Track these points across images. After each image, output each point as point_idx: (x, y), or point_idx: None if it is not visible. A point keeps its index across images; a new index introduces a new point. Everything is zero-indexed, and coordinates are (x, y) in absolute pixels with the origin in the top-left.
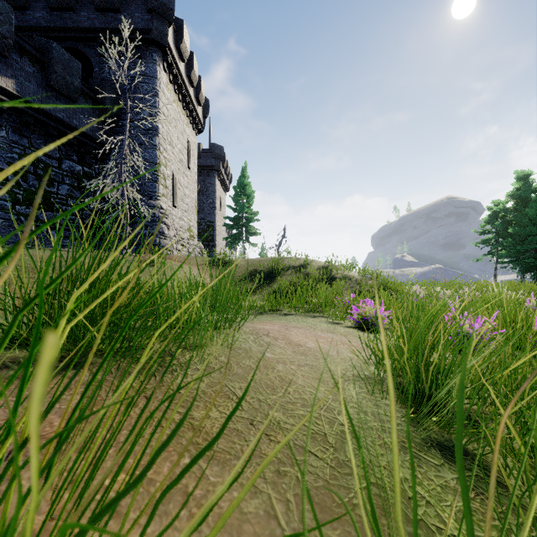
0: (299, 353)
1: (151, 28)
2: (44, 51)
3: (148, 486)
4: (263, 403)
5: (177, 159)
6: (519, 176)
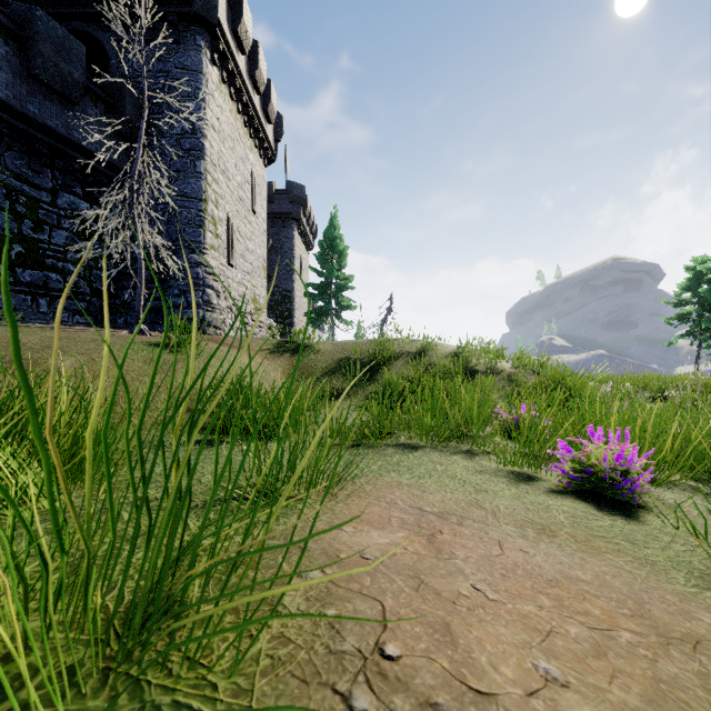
0: None
1: None
2: (24, 23)
3: None
4: None
5: (235, 196)
6: None
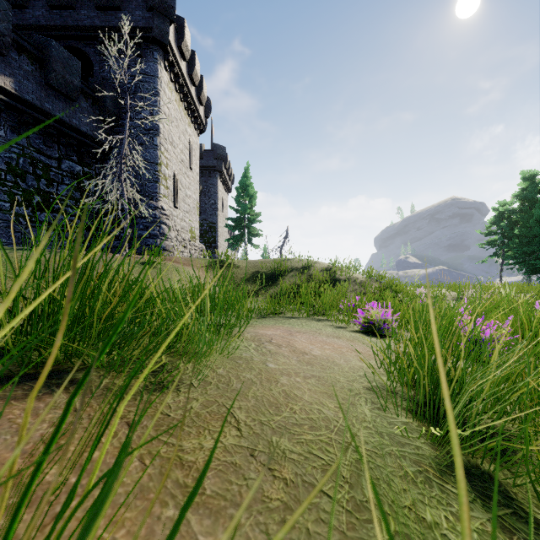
0: (304, 363)
1: (152, 27)
2: (43, 49)
3: None
4: (265, 426)
5: (178, 159)
6: (525, 176)
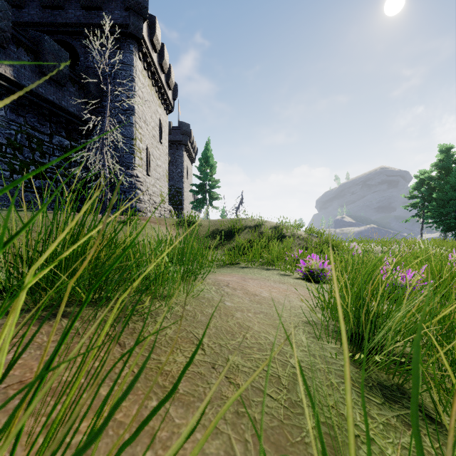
0: (255, 302)
1: (128, 24)
2: (37, 43)
3: (118, 429)
4: (223, 347)
5: (150, 134)
6: (442, 149)
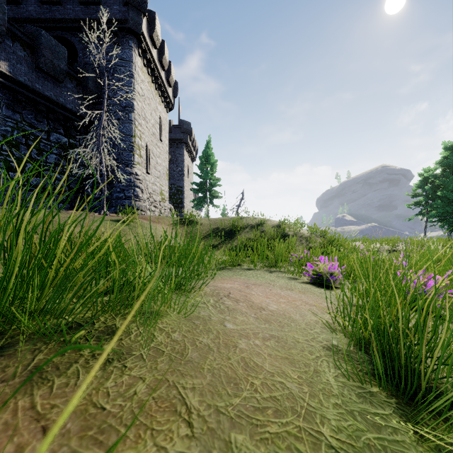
0: (262, 320)
1: (127, 19)
2: (33, 38)
3: None
4: (222, 415)
5: (150, 132)
6: (447, 146)
